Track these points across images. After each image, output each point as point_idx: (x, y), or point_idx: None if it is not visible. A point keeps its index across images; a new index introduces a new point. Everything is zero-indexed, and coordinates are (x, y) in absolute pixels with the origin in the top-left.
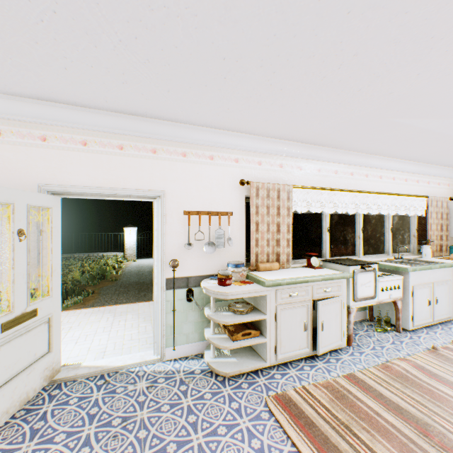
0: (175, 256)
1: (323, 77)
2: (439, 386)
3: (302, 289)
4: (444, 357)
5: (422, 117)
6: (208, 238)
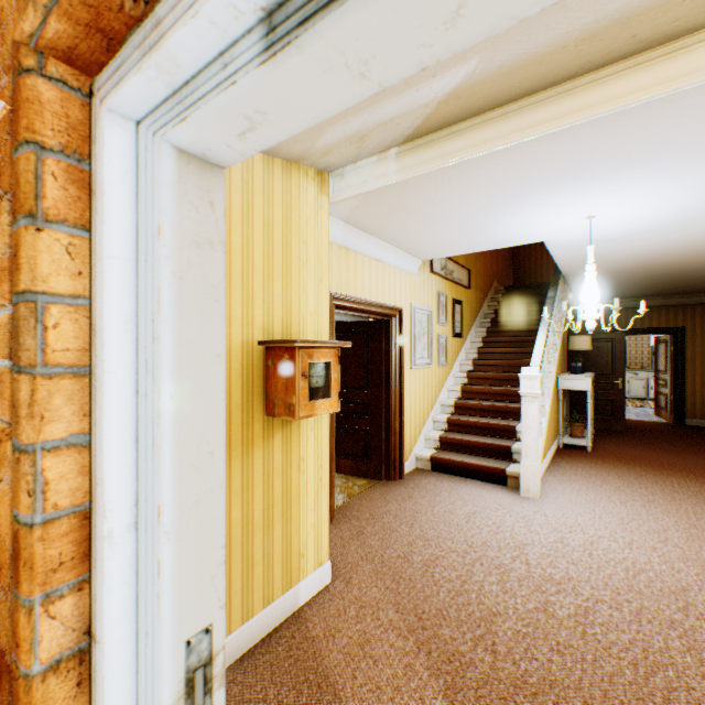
0: None
1: None
2: None
3: (641, 374)
4: None
5: None
6: None
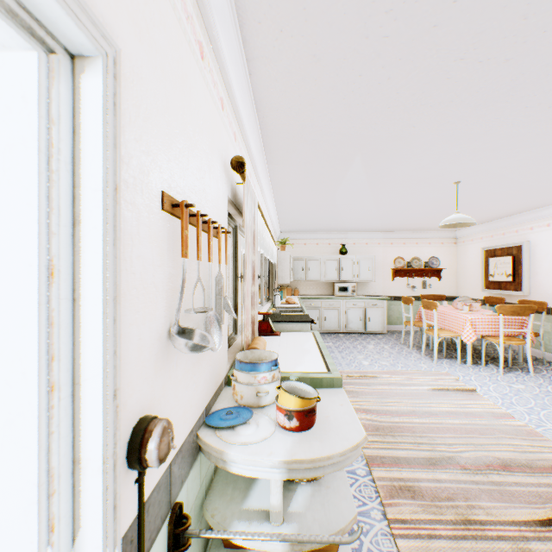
0: (143, 402)
1: (462, 59)
2: (393, 418)
3: None
4: (354, 392)
5: (367, 165)
6: (198, 303)
